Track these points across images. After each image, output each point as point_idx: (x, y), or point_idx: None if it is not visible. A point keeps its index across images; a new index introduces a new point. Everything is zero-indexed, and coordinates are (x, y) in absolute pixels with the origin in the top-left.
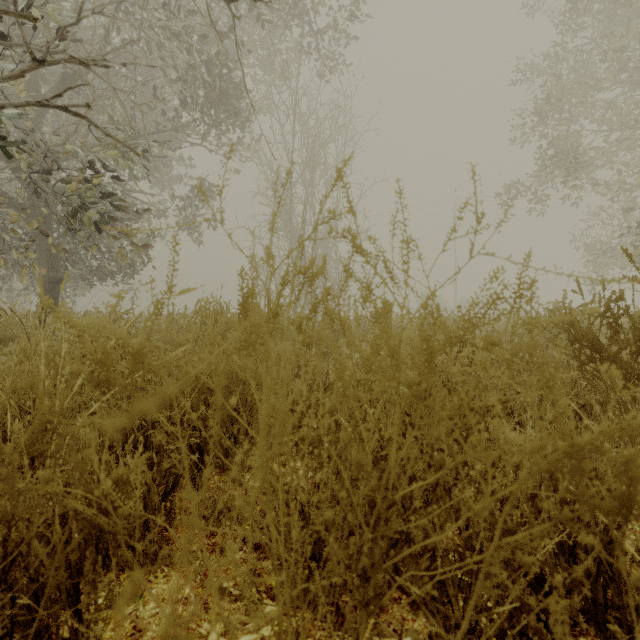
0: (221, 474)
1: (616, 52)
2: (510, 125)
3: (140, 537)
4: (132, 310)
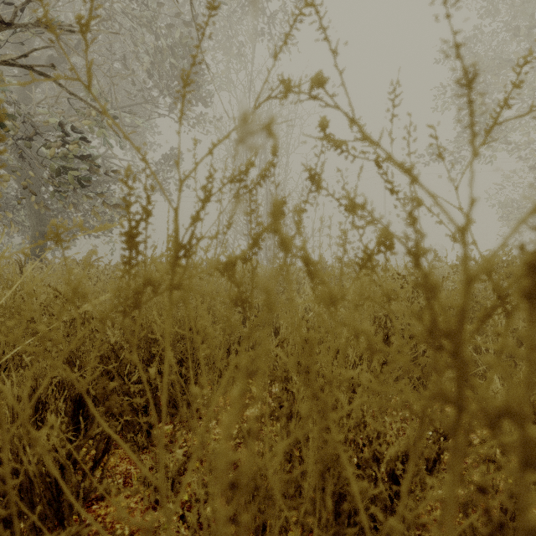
0: (122, 491)
1: (529, 34)
2: (435, 99)
3: (52, 528)
4: (101, 258)
